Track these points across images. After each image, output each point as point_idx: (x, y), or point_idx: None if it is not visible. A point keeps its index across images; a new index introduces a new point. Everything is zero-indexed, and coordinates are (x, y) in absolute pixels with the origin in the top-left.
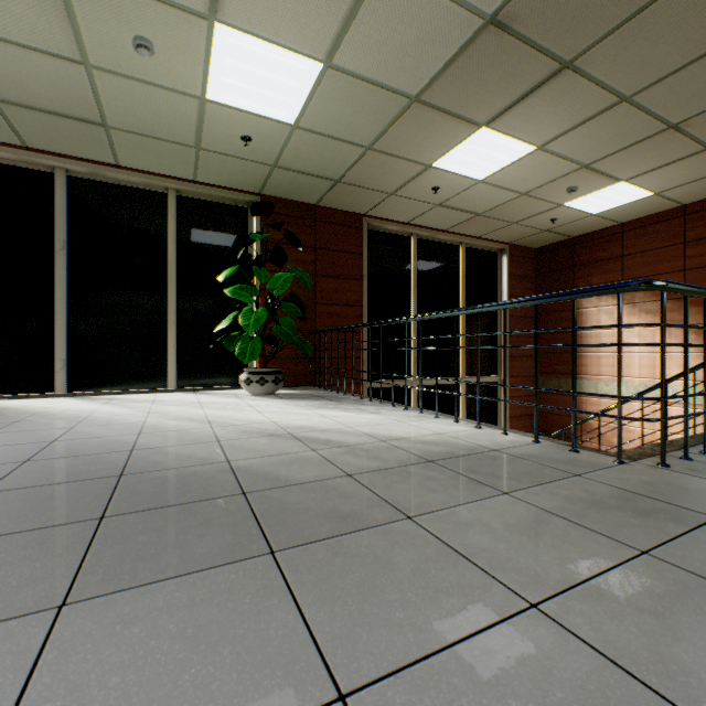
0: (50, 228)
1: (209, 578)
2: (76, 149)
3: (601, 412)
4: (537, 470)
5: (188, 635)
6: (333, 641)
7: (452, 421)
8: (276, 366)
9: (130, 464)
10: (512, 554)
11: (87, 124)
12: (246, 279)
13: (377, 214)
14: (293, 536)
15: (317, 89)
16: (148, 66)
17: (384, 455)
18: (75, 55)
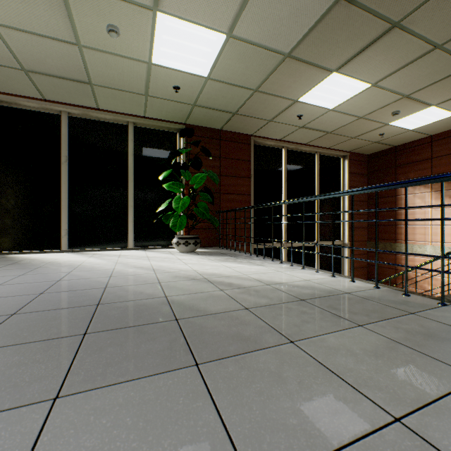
0: (58, 149)
1: (153, 382)
2: (74, 99)
3: (418, 266)
4: (381, 308)
5: (139, 428)
6: (244, 440)
7: (314, 272)
8: (195, 234)
9: (104, 297)
10: (373, 374)
11: (80, 83)
12: (176, 178)
13: (260, 134)
14: (211, 353)
15: (222, 52)
16: (116, 44)
17: (269, 294)
18: (72, 39)
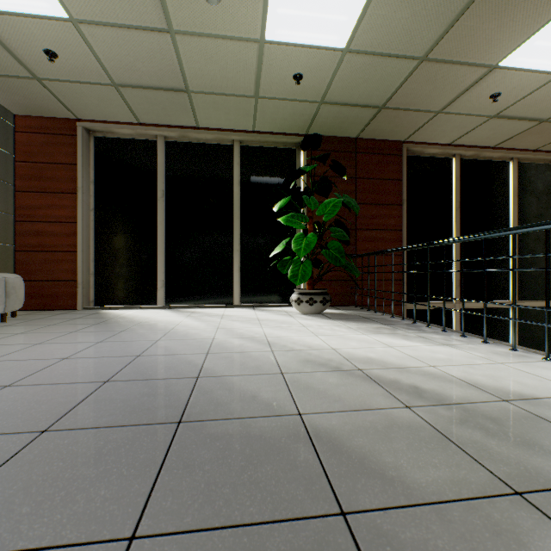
0: (154, 182)
1: None
2: (170, 118)
3: None
4: None
5: None
6: None
7: None
8: (320, 287)
9: (192, 402)
10: None
11: (175, 92)
12: (295, 210)
13: (418, 139)
14: None
15: None
16: (216, 18)
17: (538, 437)
18: (162, 24)
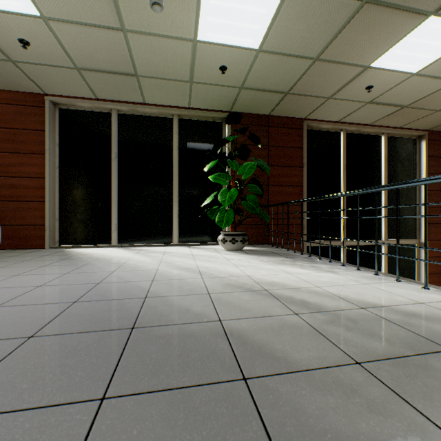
0: (109, 146)
1: None
2: (122, 95)
3: None
4: None
5: None
6: None
7: (420, 287)
8: (241, 230)
9: (141, 315)
10: None
11: (126, 76)
12: (221, 170)
13: (314, 117)
14: None
15: (279, 11)
16: (159, 21)
17: (378, 330)
18: (117, 24)
